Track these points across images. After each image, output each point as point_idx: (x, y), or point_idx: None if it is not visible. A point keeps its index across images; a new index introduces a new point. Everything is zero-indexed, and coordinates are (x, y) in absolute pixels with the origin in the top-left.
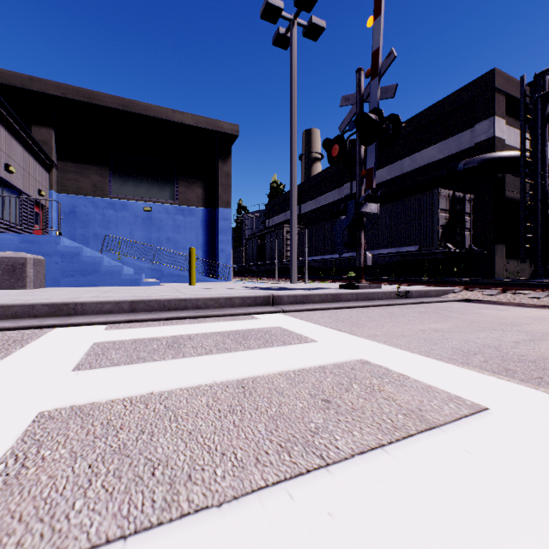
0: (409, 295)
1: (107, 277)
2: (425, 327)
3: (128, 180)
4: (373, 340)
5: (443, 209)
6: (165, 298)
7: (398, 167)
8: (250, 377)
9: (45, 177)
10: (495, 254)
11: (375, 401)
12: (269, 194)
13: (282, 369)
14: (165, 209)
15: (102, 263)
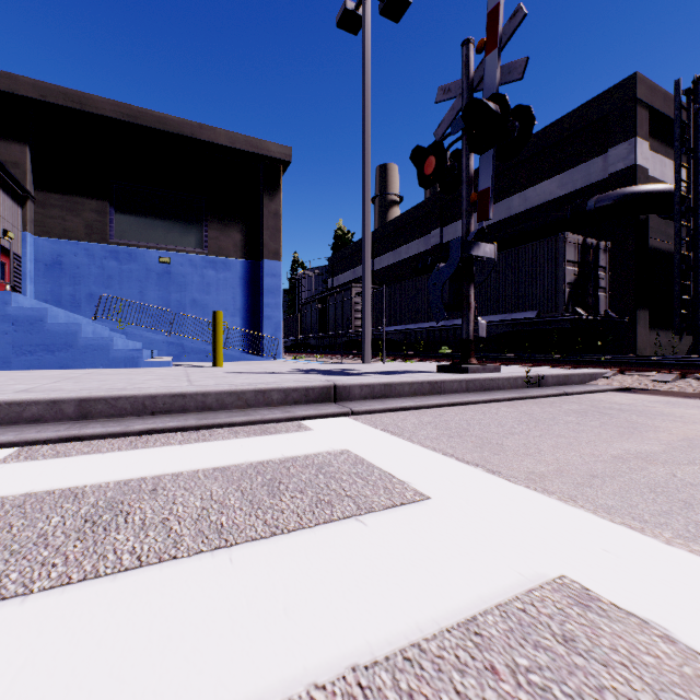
0: (543, 382)
1: (88, 355)
2: (616, 449)
3: (137, 220)
4: (545, 491)
5: (571, 261)
6: (147, 392)
7: (504, 208)
8: None
9: (16, 212)
10: (637, 323)
11: None
12: (333, 245)
13: (355, 649)
14: (189, 261)
15: (79, 334)
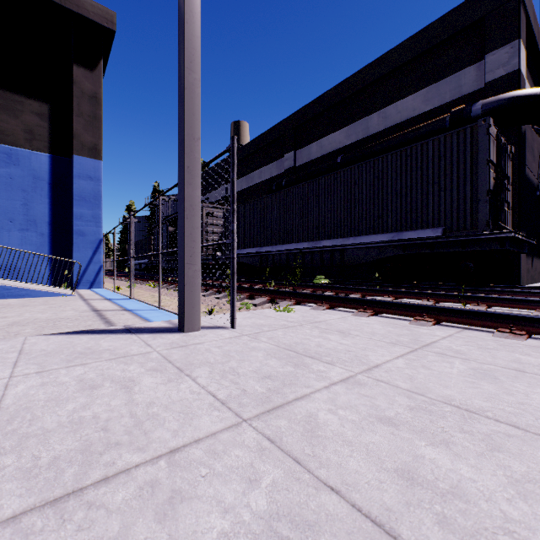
0: None
1: None
2: None
3: None
4: None
5: (490, 160)
6: None
7: (362, 127)
8: None
9: None
10: None
11: None
12: None
13: None
14: None
15: None
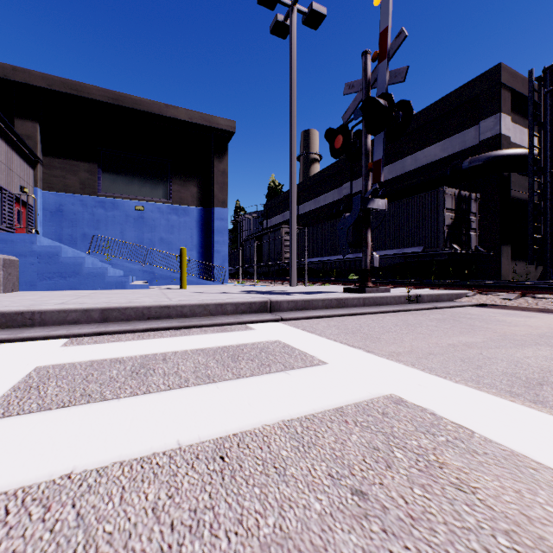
0: (420, 299)
1: (89, 280)
2: (453, 340)
3: (118, 178)
4: (397, 360)
5: (449, 209)
6: (144, 304)
7: (400, 166)
8: (236, 435)
9: (29, 173)
10: (501, 255)
11: (442, 495)
12: (267, 194)
13: (283, 415)
14: (158, 208)
15: (84, 265)
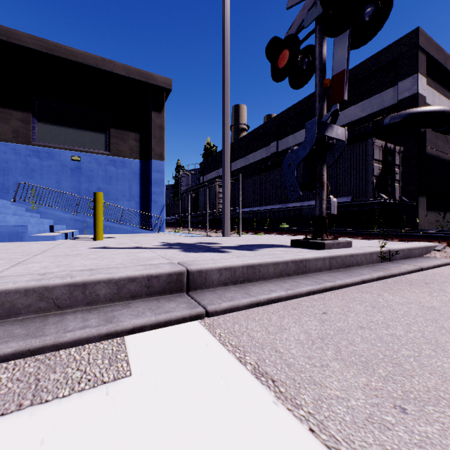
0: (392, 256)
1: None
2: None
3: (54, 128)
4: None
5: (377, 160)
6: None
7: None
8: None
9: None
10: (418, 206)
11: None
12: (204, 154)
13: None
14: (95, 159)
15: None
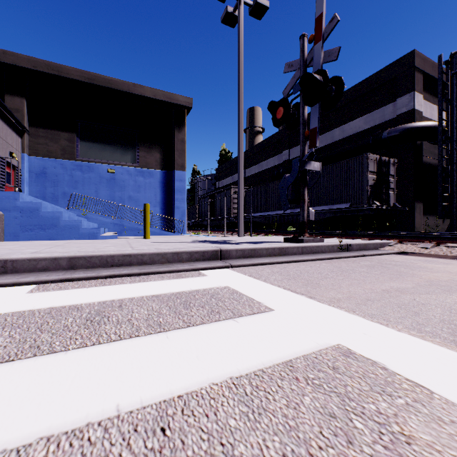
0: (350, 248)
1: (66, 231)
2: (385, 286)
3: (94, 145)
4: (339, 307)
5: (372, 171)
6: (108, 253)
7: (329, 136)
8: (181, 397)
9: (17, 141)
10: (414, 211)
11: None
12: (219, 160)
13: (232, 371)
14: (127, 171)
15: (61, 218)
